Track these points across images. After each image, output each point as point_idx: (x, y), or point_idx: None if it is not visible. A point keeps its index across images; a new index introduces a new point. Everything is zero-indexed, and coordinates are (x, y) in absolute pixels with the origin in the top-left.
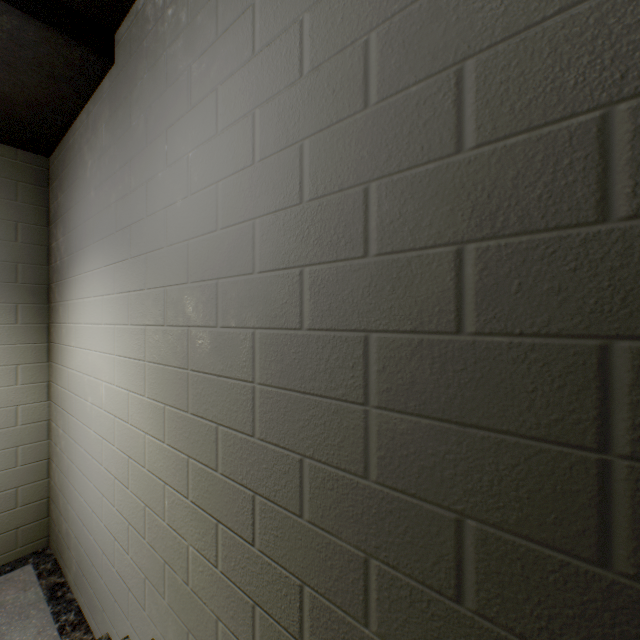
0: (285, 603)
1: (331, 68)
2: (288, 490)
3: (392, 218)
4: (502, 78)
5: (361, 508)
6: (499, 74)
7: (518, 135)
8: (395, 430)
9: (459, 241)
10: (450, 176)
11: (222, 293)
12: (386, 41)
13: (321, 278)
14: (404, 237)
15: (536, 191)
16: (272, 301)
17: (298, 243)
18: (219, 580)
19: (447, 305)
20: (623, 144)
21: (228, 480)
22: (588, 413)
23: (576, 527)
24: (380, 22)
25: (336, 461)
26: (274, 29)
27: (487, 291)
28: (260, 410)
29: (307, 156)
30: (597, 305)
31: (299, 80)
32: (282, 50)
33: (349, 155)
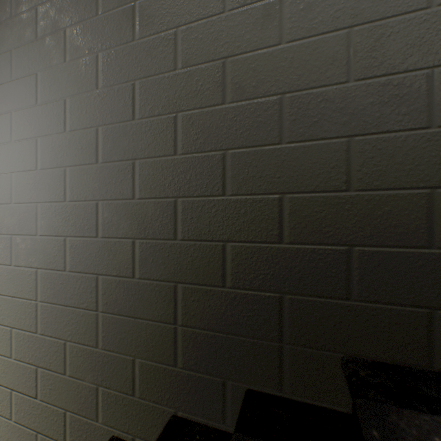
0: (56, 425)
1: (81, 135)
2: (58, 361)
3: (108, 221)
4: (148, 173)
5: (95, 363)
6: (147, 171)
7: (153, 199)
8: (110, 322)
9: (134, 237)
10: (131, 208)
11: (15, 244)
12: (106, 135)
13: (76, 244)
14: (113, 231)
15: (158, 223)
16: (48, 253)
17: (63, 223)
18: (13, 427)
19: (130, 265)
20: (180, 213)
21: (19, 362)
22: (172, 310)
23: (169, 353)
24: (103, 124)
25: (83, 341)
26: (50, 96)
27: (143, 261)
28: (41, 317)
29: (68, 176)
30: (174, 270)
31: (64, 133)
32: (54, 111)
33: (89, 184)
